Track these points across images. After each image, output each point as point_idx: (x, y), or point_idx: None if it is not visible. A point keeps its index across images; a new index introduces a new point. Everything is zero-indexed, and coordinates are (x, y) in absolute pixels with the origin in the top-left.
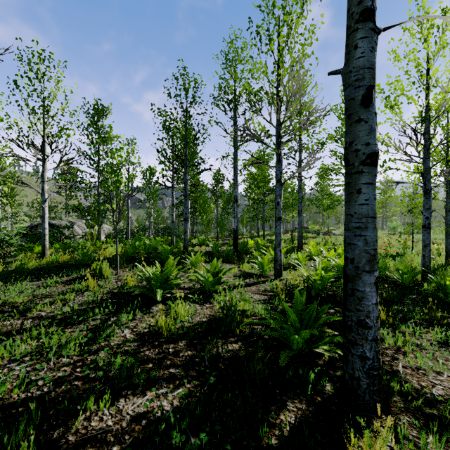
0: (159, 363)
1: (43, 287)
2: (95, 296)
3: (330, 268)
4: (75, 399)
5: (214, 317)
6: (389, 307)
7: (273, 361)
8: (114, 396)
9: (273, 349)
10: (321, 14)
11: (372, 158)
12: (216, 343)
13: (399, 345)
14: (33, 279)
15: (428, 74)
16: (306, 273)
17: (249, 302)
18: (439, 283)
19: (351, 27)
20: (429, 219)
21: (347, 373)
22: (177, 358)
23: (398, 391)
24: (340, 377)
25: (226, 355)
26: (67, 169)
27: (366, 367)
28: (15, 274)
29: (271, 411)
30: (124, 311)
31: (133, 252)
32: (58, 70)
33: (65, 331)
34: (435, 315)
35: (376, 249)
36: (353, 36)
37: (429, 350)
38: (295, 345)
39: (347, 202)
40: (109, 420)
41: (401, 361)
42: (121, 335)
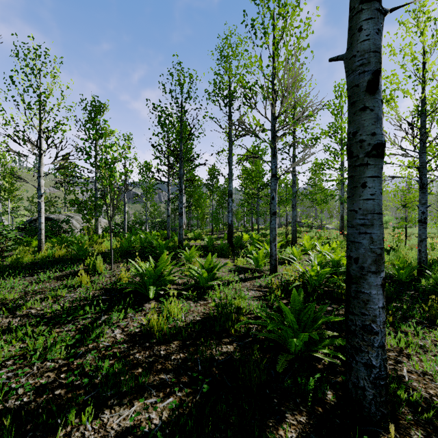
0: (149, 367)
1: (36, 282)
2: (88, 292)
3: (325, 263)
4: (55, 412)
5: (208, 315)
6: (387, 304)
7: (270, 365)
8: (99, 407)
9: (269, 351)
10: (317, 7)
11: (378, 149)
12: (209, 346)
13: (401, 346)
14: (27, 274)
15: (424, 68)
16: (301, 268)
17: (245, 300)
18: (437, 279)
19: (354, 8)
20: (425, 213)
21: (351, 382)
22: (168, 361)
23: (405, 401)
24: (342, 384)
25: (220, 358)
26: (62, 164)
27: (372, 376)
28: (10, 269)
29: (269, 427)
30: (115, 309)
31: (128, 247)
32: (54, 66)
33: (53, 331)
34: (436, 313)
35: (383, 248)
36: (357, 18)
37: (433, 352)
38: (293, 347)
39: (351, 196)
40: (91, 437)
41: (406, 365)
42: (111, 336)
